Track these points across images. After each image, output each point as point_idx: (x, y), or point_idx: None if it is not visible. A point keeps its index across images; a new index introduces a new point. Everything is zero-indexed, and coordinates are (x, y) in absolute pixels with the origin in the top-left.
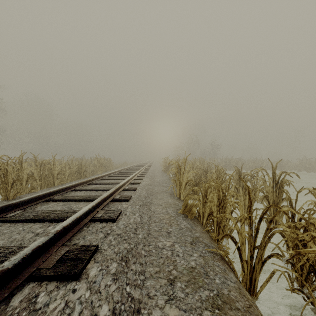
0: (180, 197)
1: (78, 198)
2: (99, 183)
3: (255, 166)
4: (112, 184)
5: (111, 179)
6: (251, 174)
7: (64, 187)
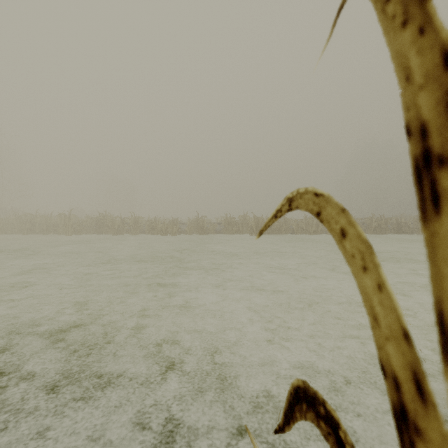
0: None
1: None
2: None
3: None
4: None
5: None
6: None
7: None
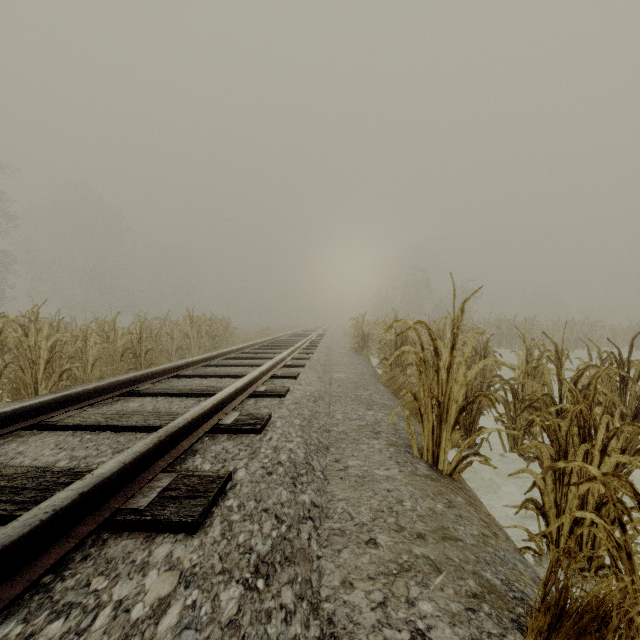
0: (439, 461)
1: None
2: (155, 392)
3: (574, 338)
4: (197, 397)
5: (206, 377)
6: None
7: None
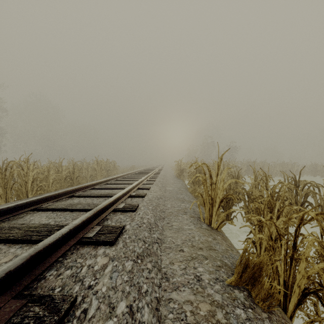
0: (212, 223)
1: (15, 233)
2: (85, 195)
3: (284, 171)
4: (104, 197)
5: (107, 189)
6: (315, 183)
7: (8, 207)
